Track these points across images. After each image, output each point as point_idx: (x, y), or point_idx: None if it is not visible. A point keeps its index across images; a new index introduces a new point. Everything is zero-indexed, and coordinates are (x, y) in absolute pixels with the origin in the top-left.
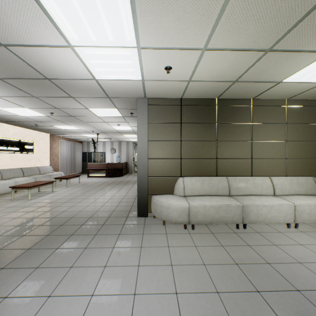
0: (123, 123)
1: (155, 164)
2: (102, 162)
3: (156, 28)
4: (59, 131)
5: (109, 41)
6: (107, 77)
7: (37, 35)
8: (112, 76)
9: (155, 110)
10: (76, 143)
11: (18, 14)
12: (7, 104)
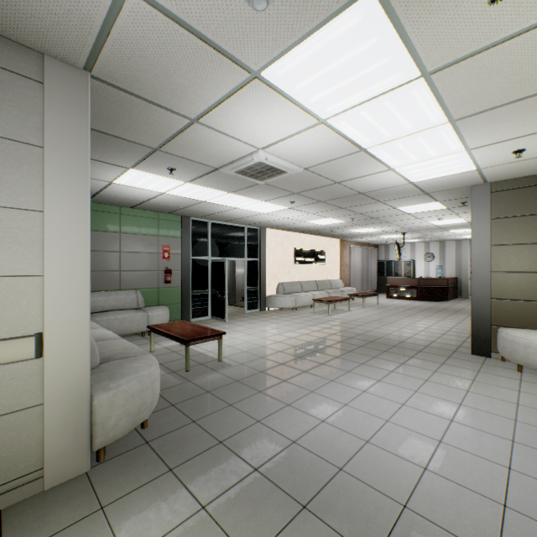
0: (448, 216)
1: (505, 281)
2: (409, 276)
3: (488, 134)
4: (351, 235)
5: (430, 156)
6: (426, 178)
7: (365, 171)
8: (433, 176)
9: (505, 198)
10: (370, 248)
11: (357, 166)
12: (315, 218)
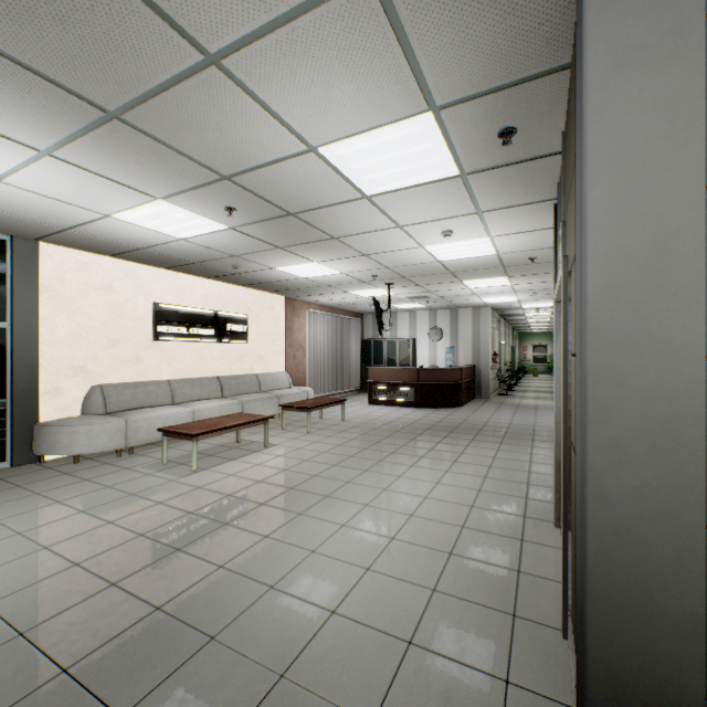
0: (464, 223)
1: None
2: (408, 365)
3: None
4: (297, 286)
5: None
6: None
7: None
8: None
9: None
10: (347, 317)
11: None
12: (108, 191)
